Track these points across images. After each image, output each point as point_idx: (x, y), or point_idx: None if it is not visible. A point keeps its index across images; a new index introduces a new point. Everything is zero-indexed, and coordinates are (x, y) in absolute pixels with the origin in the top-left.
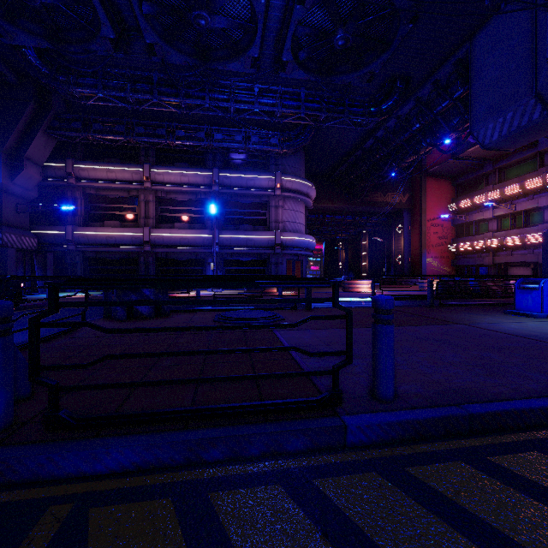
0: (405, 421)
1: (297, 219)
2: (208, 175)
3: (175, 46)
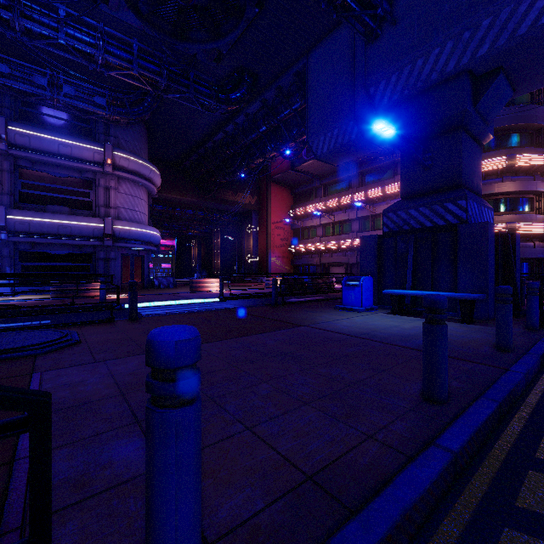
0: None
1: (136, 207)
2: None
3: None
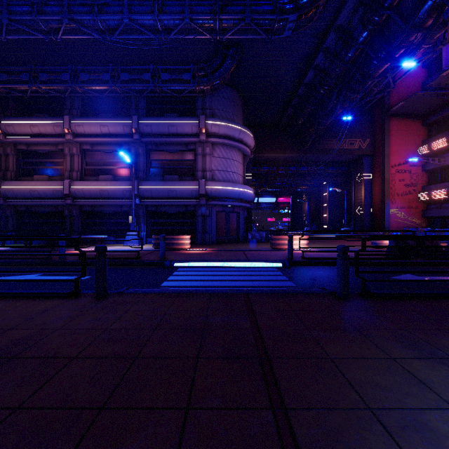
0: None
1: (229, 167)
2: (128, 123)
3: None
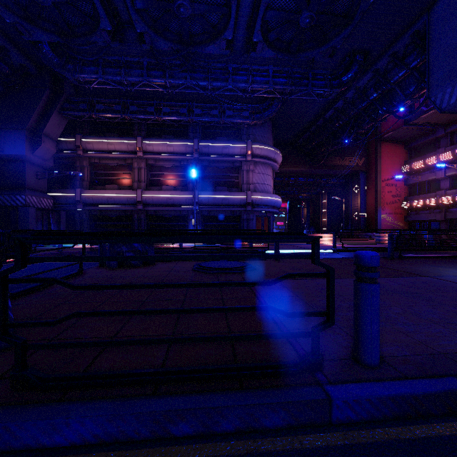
0: (399, 396)
1: (265, 181)
2: (190, 144)
3: (161, 34)
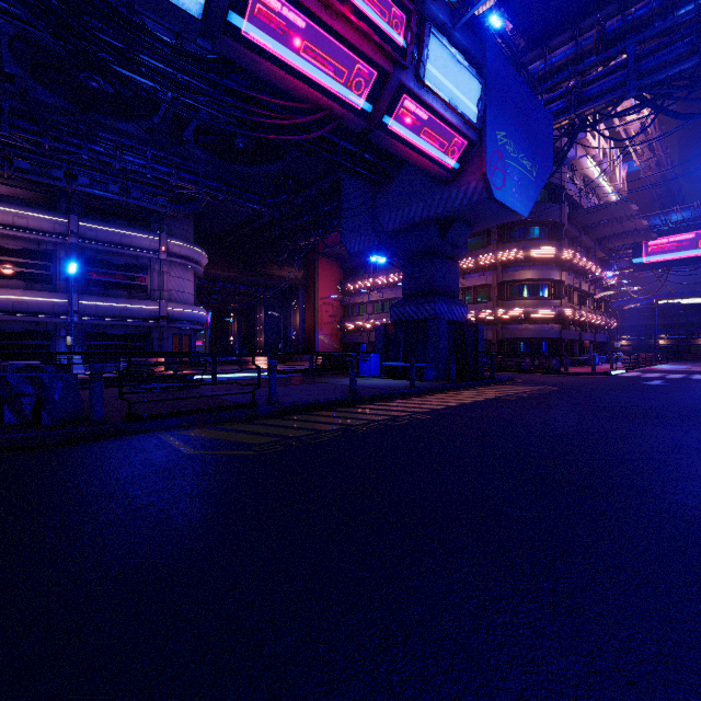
0: (280, 407)
1: (186, 288)
2: (62, 221)
3: (44, 83)
